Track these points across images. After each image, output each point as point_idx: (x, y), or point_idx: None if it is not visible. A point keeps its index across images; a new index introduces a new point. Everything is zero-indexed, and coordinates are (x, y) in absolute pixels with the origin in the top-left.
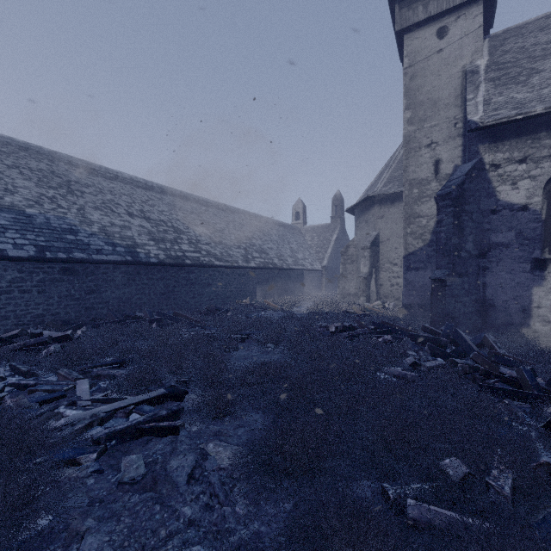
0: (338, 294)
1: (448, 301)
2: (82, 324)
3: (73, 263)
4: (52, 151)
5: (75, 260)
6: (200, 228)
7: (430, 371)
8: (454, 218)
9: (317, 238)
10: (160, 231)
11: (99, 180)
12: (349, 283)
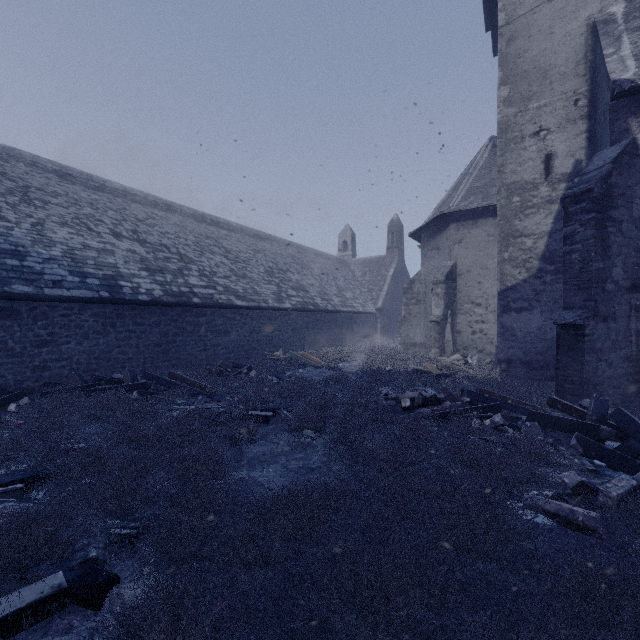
0: (400, 343)
1: (588, 359)
2: (23, 392)
3: (11, 300)
4: (7, 148)
5: (13, 296)
6: (217, 257)
7: (634, 513)
8: (596, 229)
9: (369, 274)
10: (159, 258)
11: (76, 189)
12: (413, 330)
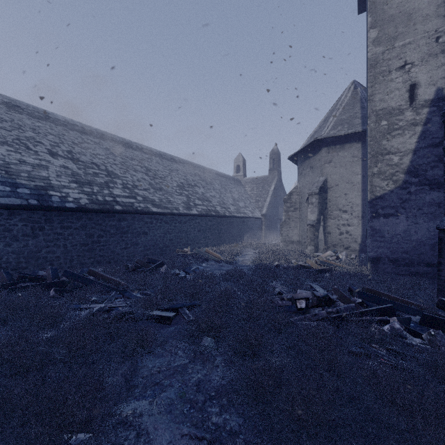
0: (281, 241)
1: None
2: None
3: None
4: None
5: None
6: (139, 174)
7: None
8: None
9: (256, 189)
10: (89, 173)
11: (22, 117)
12: (292, 231)
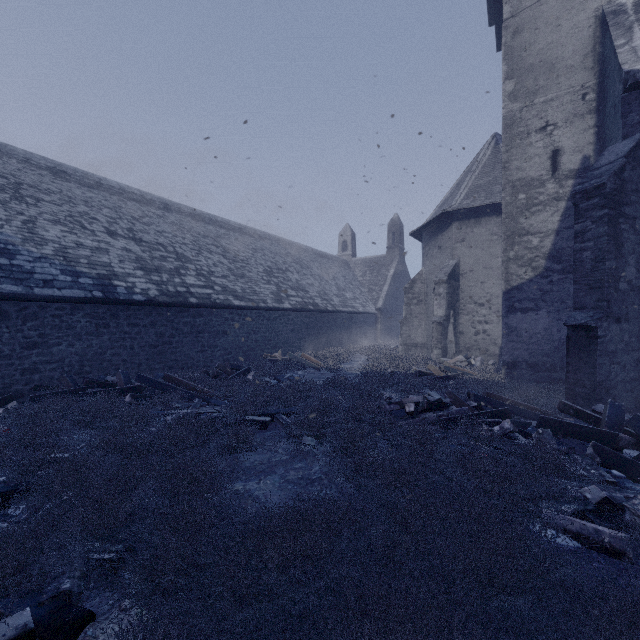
0: (401, 344)
1: (601, 362)
2: (11, 396)
3: None
4: None
5: (1, 295)
6: (215, 256)
7: None
8: (608, 226)
9: (369, 273)
10: (155, 257)
11: (70, 186)
12: (415, 330)
